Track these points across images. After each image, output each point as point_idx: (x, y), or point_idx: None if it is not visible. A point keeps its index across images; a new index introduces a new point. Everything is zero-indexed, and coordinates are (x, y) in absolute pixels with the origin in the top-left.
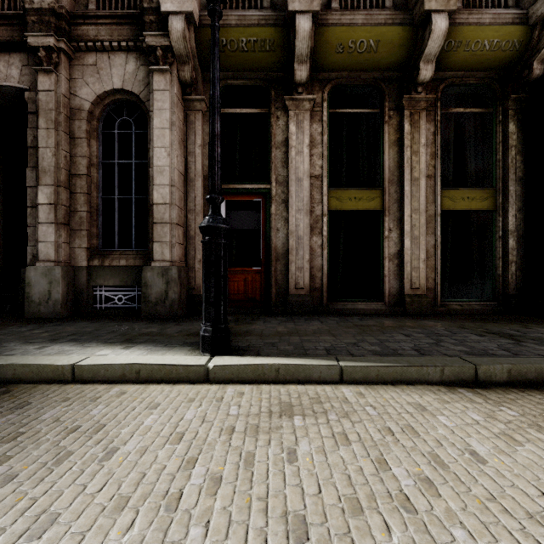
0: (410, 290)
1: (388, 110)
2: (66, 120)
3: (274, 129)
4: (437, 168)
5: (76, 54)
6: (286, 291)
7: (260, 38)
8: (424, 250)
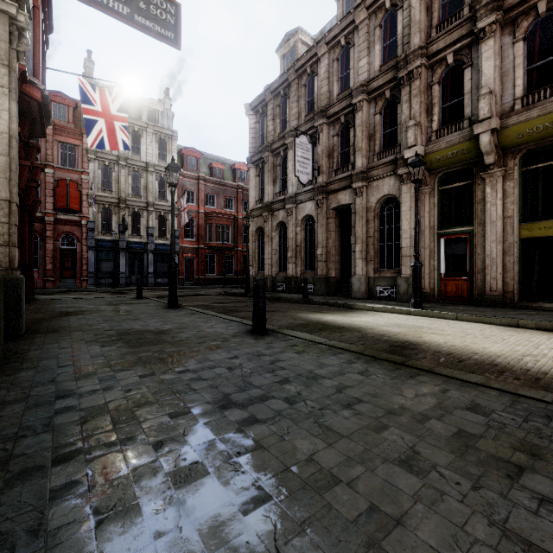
0: None
1: None
2: (365, 214)
3: (475, 192)
4: None
5: (369, 184)
6: (485, 293)
7: (460, 149)
8: None
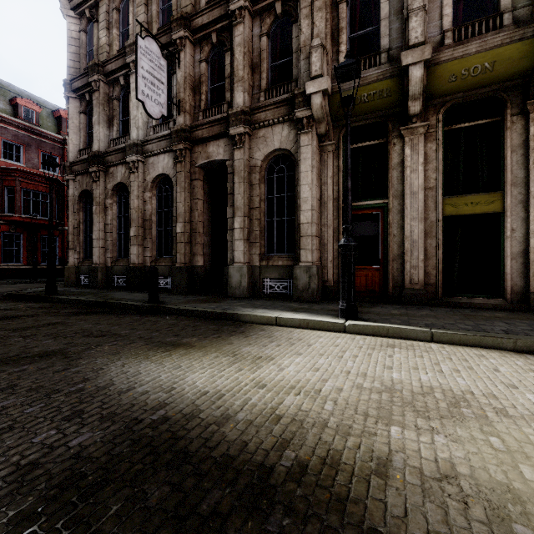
0: None
1: (511, 117)
2: (248, 175)
3: (390, 154)
4: None
5: (253, 132)
6: (402, 286)
7: (378, 90)
8: None
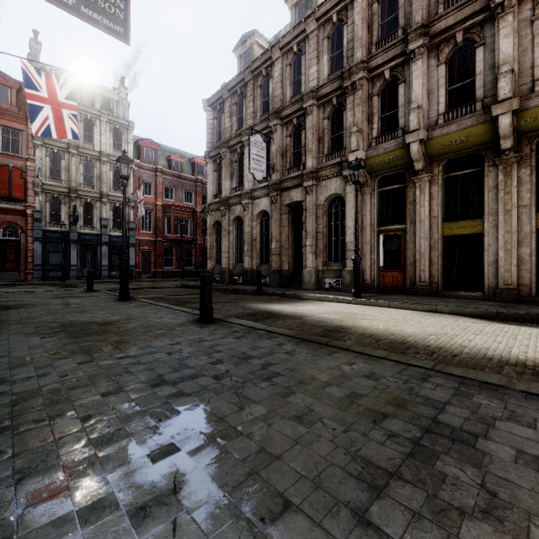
0: (503, 285)
1: (488, 167)
2: (315, 211)
3: (408, 194)
4: (531, 199)
5: (318, 183)
6: (415, 283)
7: (395, 156)
8: (516, 258)
